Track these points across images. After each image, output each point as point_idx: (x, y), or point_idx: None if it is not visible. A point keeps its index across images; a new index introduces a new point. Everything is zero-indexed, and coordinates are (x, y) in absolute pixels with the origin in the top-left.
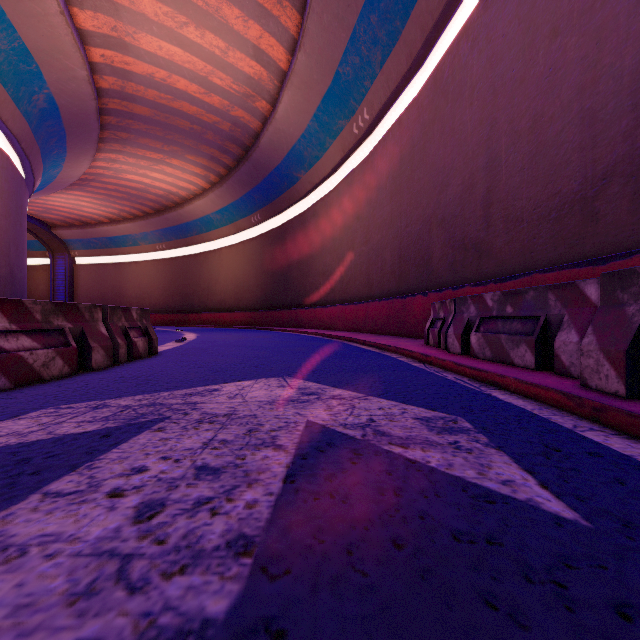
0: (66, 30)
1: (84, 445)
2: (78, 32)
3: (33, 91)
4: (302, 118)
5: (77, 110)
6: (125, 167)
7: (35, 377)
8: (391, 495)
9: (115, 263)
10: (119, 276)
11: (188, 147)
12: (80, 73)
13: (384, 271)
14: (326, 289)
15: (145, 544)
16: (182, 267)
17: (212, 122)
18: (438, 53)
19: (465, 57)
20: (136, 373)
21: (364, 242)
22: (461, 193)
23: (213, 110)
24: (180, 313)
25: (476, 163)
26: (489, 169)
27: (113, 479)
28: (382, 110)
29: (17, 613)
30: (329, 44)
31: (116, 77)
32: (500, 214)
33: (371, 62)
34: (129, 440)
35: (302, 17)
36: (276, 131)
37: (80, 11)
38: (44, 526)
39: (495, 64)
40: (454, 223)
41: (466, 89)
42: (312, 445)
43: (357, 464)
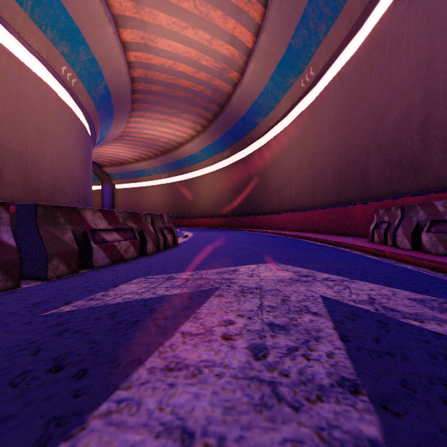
0: (116, 43)
1: (181, 303)
2: (122, 44)
3: (97, 84)
4: (262, 80)
5: (120, 92)
6: (145, 126)
7: (121, 258)
8: (443, 360)
9: (137, 187)
10: (140, 195)
11: (184, 109)
12: (123, 69)
13: (326, 187)
14: (278, 201)
15: (276, 375)
16: (178, 188)
17: (200, 91)
18: (375, 17)
19: (402, 16)
20: (175, 257)
21: (309, 166)
22: (398, 123)
23: (201, 82)
24: (176, 219)
25: (413, 98)
26: (426, 102)
27: (217, 327)
28: (325, 67)
29: (229, 412)
30: (284, 24)
31: (142, 69)
32: (437, 137)
33: (317, 32)
34: (206, 301)
35: (265, 9)
36: (243, 92)
37: (124, 30)
38: (199, 354)
39: (432, 17)
40: (391, 147)
41: (403, 41)
42: (340, 314)
43: (390, 332)
